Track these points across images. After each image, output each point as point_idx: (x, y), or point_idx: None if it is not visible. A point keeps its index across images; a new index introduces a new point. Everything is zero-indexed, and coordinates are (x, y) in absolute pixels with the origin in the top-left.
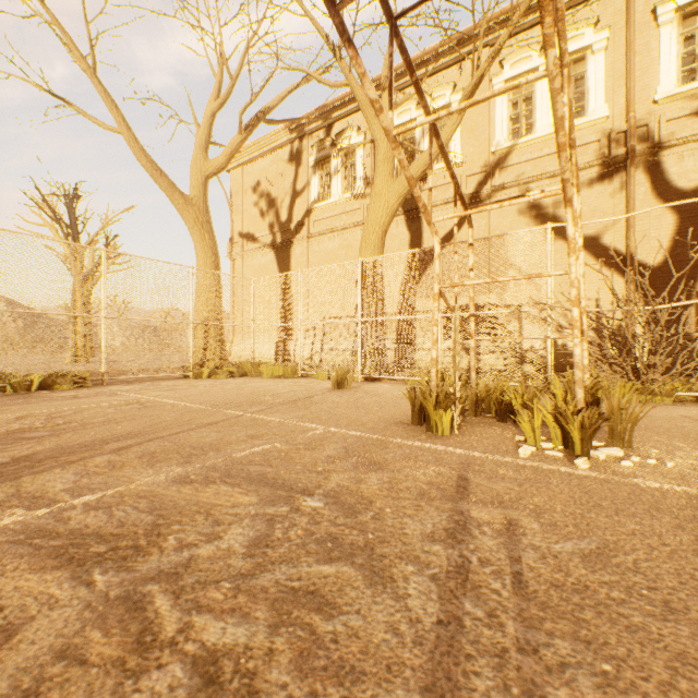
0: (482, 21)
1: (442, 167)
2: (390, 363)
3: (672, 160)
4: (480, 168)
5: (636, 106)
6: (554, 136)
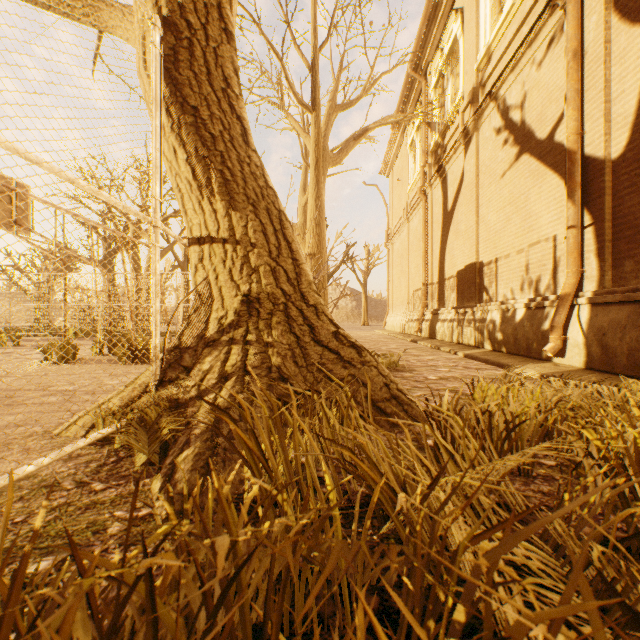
0: None
1: (451, 112)
2: (427, 334)
3: None
4: (466, 98)
5: None
6: (517, 7)
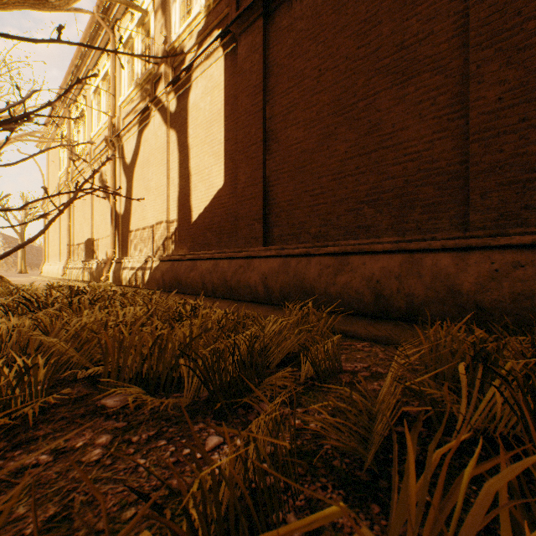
0: (74, 56)
1: (82, 149)
2: (70, 277)
3: (126, 145)
4: (87, 150)
5: (117, 110)
6: (104, 129)
